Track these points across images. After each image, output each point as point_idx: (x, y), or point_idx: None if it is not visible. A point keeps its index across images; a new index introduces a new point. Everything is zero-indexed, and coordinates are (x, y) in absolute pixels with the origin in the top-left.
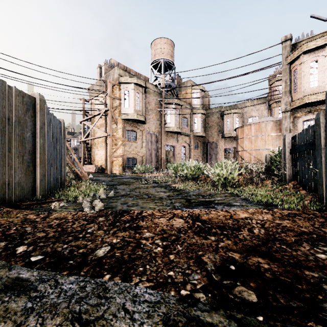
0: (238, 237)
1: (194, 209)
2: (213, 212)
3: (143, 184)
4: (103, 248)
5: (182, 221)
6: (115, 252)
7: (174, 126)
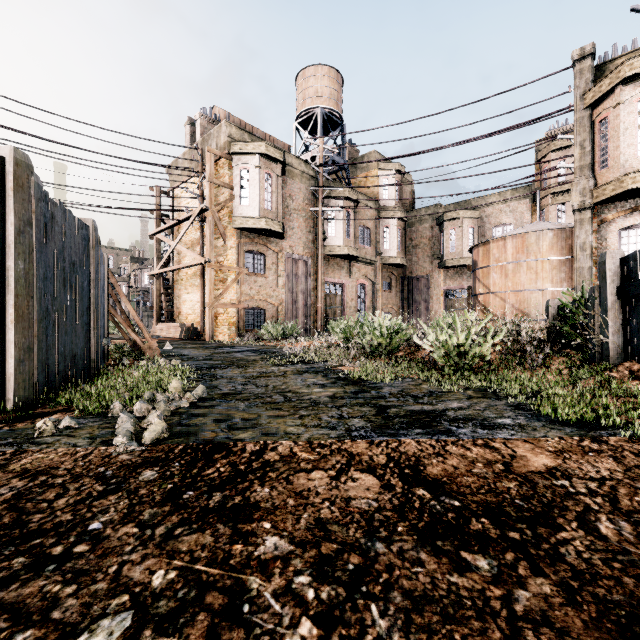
0: (564, 561)
1: (401, 439)
2: (452, 448)
3: (276, 366)
4: (107, 624)
5: (375, 484)
6: None
7: (343, 245)
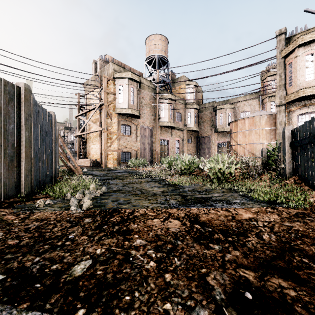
0: (246, 246)
1: (191, 208)
2: (212, 211)
3: (137, 179)
4: (83, 263)
5: (179, 223)
6: (96, 269)
7: (168, 121)
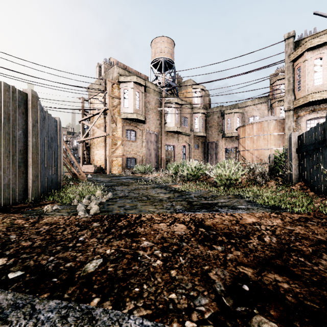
0: (248, 247)
1: (196, 213)
2: (217, 216)
3: (142, 185)
4: (95, 261)
5: (184, 227)
6: (107, 267)
7: (174, 126)
